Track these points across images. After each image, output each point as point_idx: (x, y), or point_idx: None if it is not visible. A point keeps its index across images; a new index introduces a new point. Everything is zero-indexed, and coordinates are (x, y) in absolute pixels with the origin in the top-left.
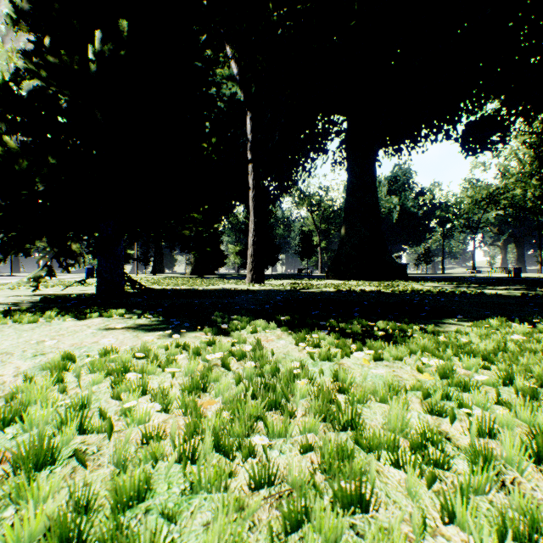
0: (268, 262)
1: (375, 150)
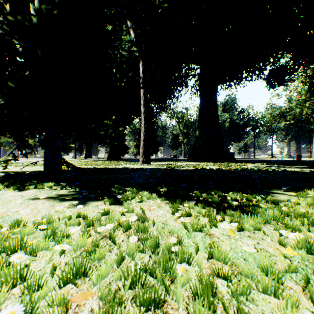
0: (153, 151)
1: (216, 85)
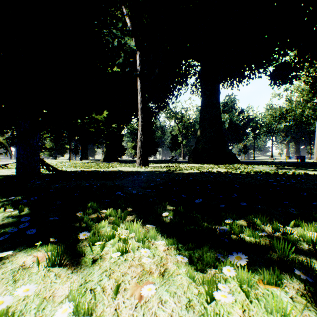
0: (151, 153)
1: (219, 81)
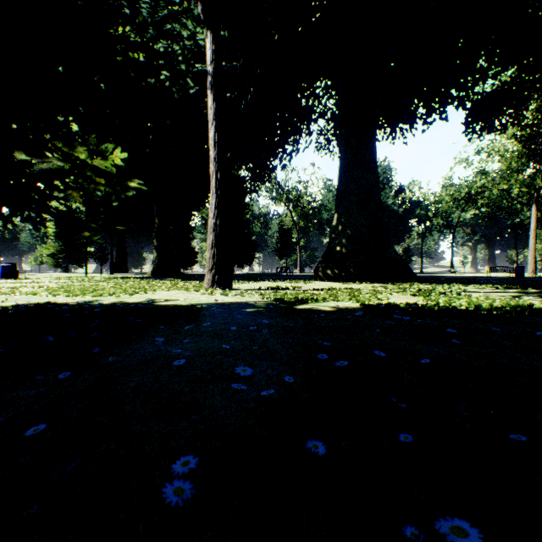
0: (244, 261)
1: (376, 118)
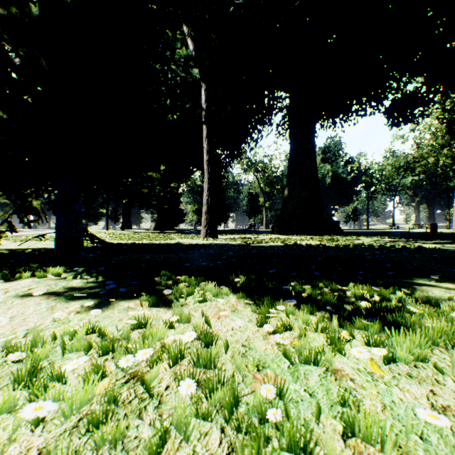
0: (221, 219)
1: (314, 121)
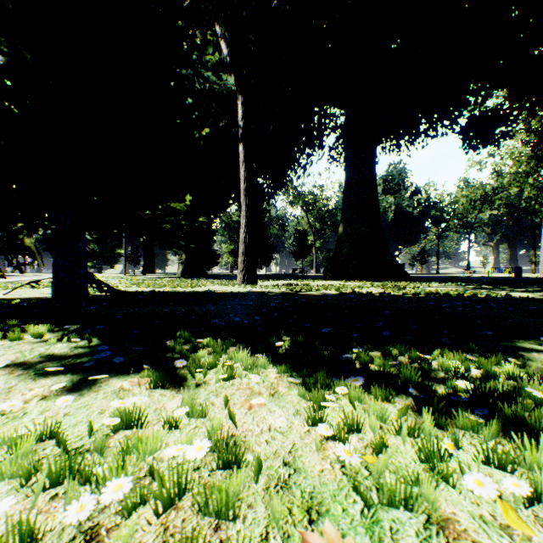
0: (262, 262)
1: (375, 143)
